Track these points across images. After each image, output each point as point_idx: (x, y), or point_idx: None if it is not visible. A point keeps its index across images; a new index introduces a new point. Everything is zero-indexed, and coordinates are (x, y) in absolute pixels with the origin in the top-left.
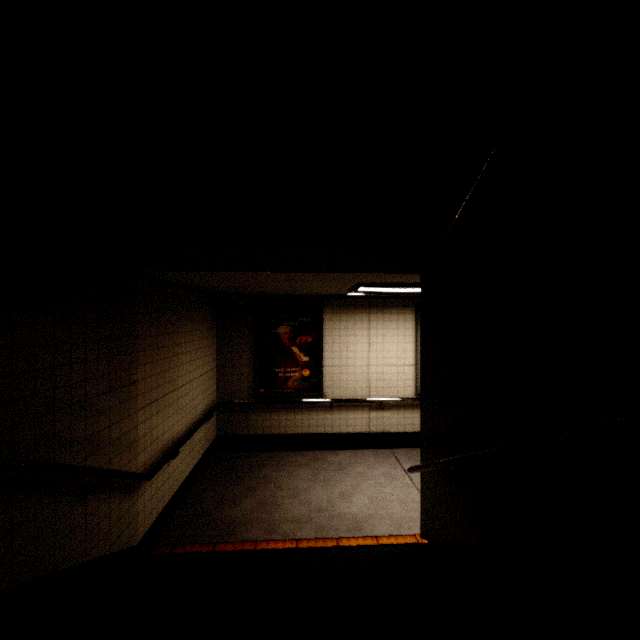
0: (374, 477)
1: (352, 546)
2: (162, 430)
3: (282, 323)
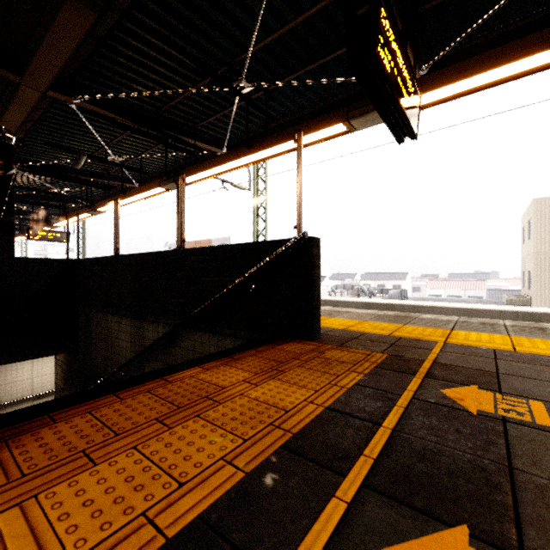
0: None
1: None
2: None
3: None
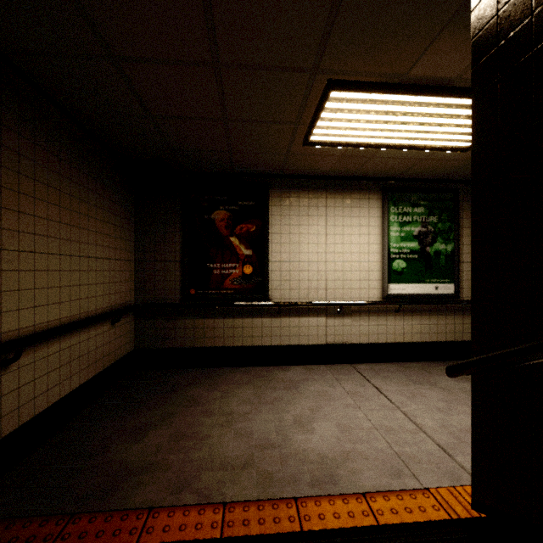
0: (338, 397)
1: (334, 530)
2: None
3: (218, 207)
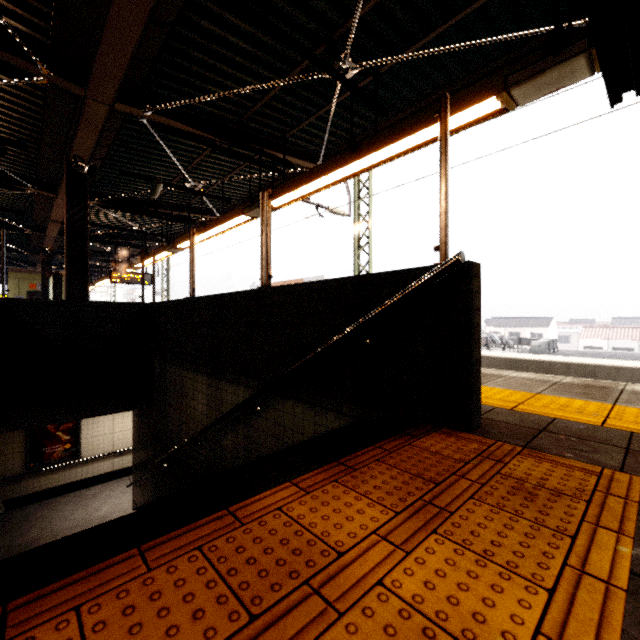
0: (115, 495)
1: None
2: None
3: None
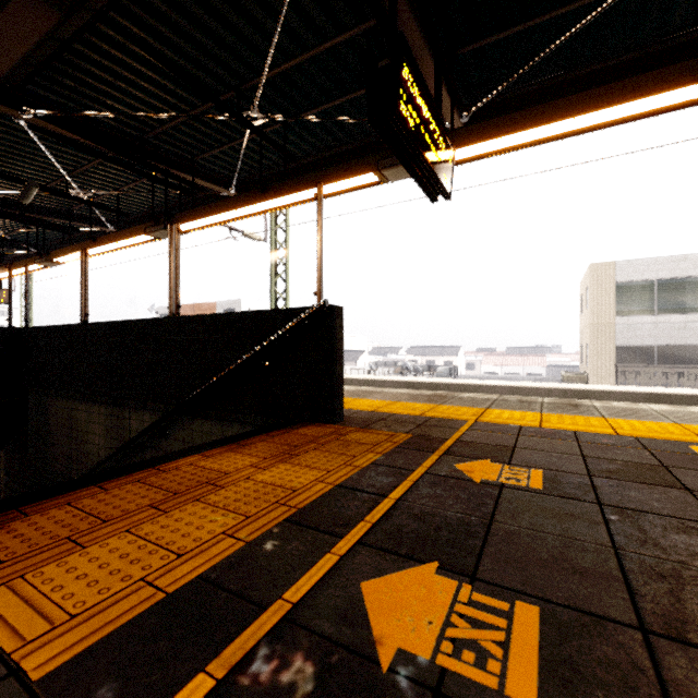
0: None
1: None
2: None
3: None
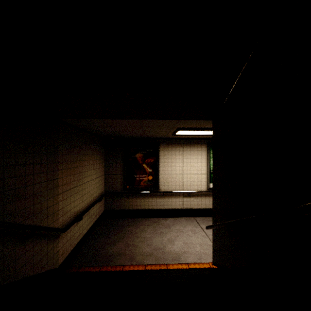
0: (186, 231)
1: (175, 269)
2: (73, 205)
3: (138, 152)
